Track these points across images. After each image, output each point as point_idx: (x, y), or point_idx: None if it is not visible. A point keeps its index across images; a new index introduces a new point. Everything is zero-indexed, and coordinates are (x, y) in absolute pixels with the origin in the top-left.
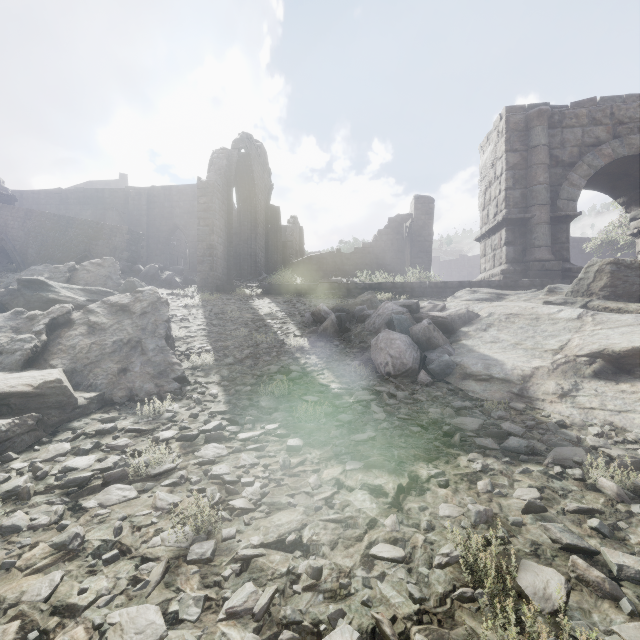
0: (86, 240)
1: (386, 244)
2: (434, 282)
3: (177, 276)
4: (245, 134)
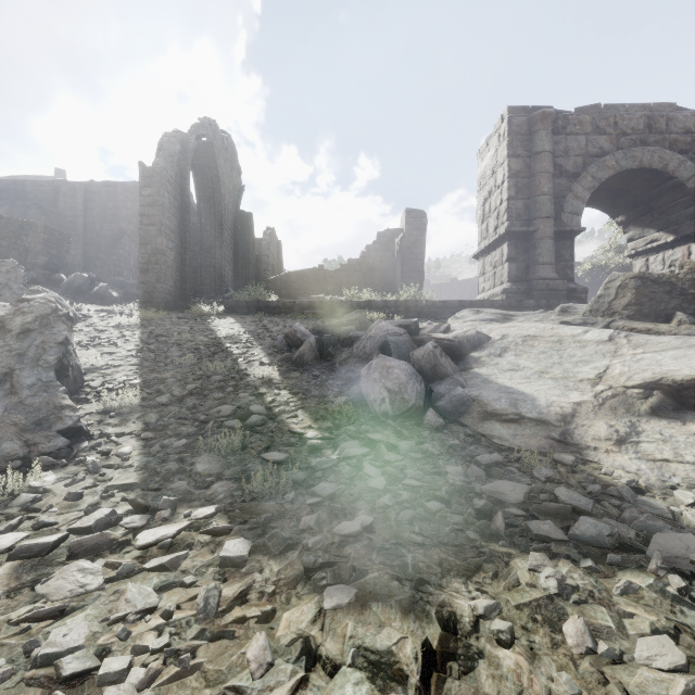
0: None
1: (375, 261)
2: (432, 301)
3: (115, 289)
4: (207, 120)
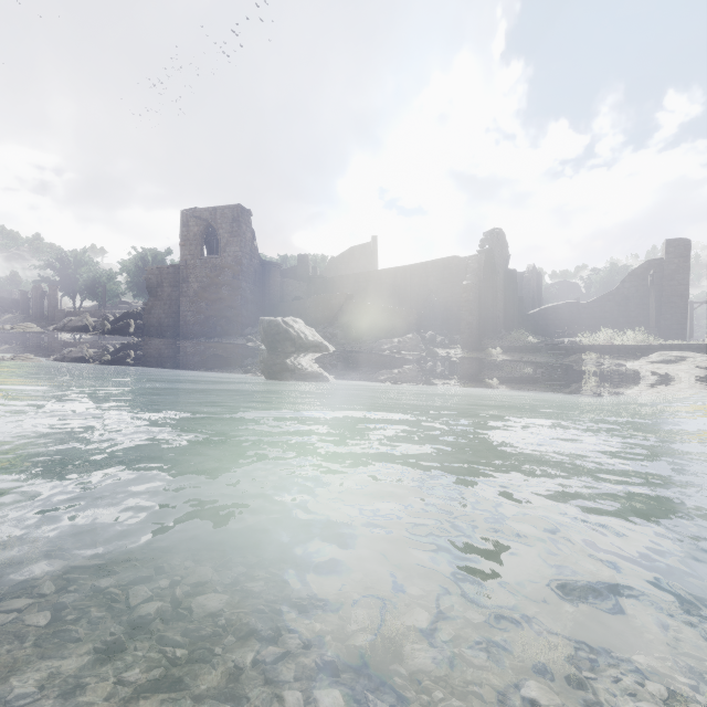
0: (393, 319)
1: (629, 291)
2: (637, 345)
3: (444, 338)
4: (488, 232)
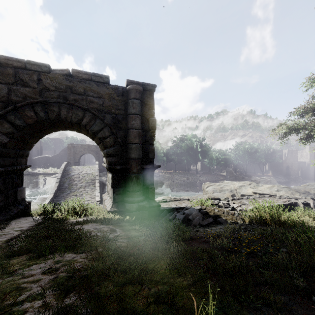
0: None
1: (62, 154)
2: (52, 173)
3: None
4: None
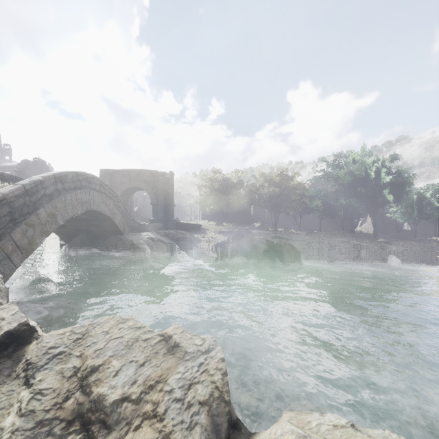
0: None
1: None
2: None
3: None
4: (25, 160)
